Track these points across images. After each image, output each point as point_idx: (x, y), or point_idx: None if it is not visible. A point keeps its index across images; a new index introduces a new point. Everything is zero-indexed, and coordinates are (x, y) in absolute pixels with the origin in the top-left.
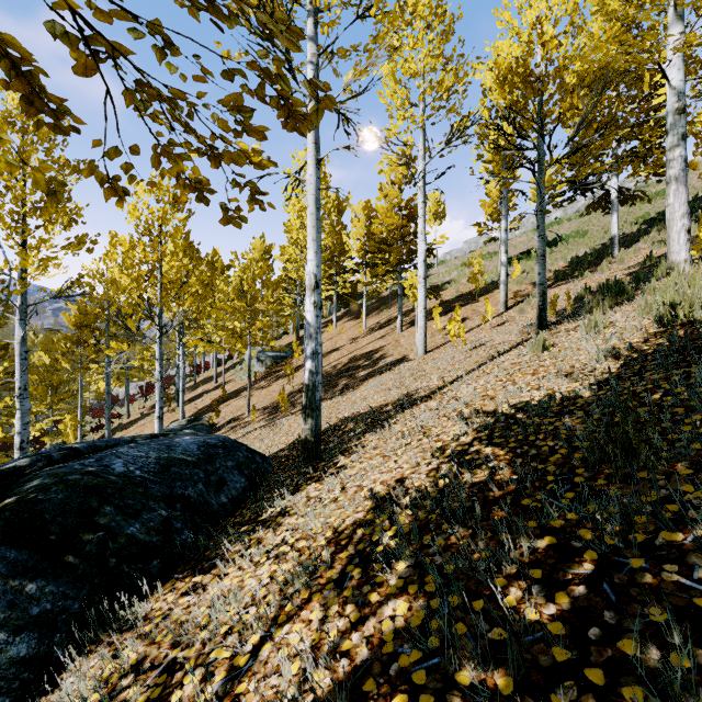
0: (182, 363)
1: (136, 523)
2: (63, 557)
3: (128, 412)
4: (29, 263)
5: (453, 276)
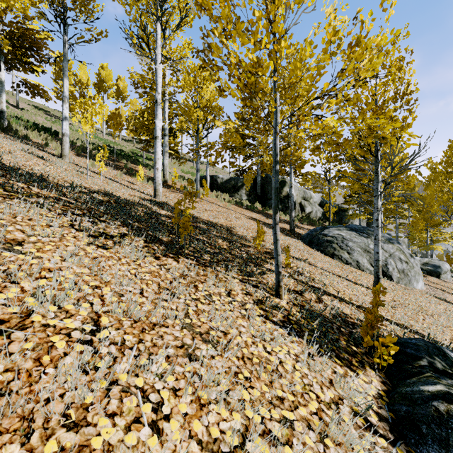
0: None
1: None
2: None
3: None
4: None
5: None
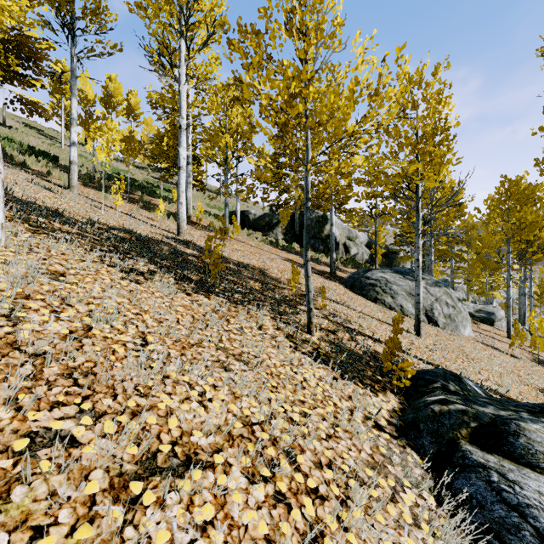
0: None
1: None
2: None
3: None
4: None
5: None
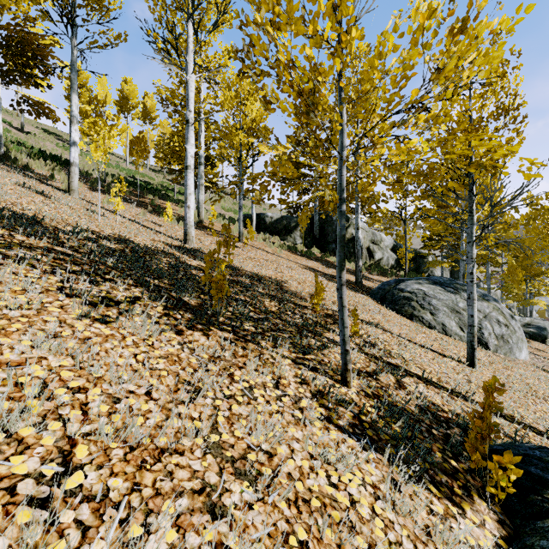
0: None
1: None
2: None
3: None
4: None
5: None
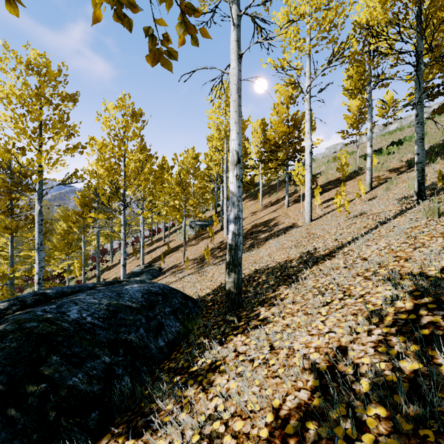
0: (142, 228)
1: (79, 373)
2: (5, 410)
3: (112, 259)
4: (42, 161)
5: (322, 169)
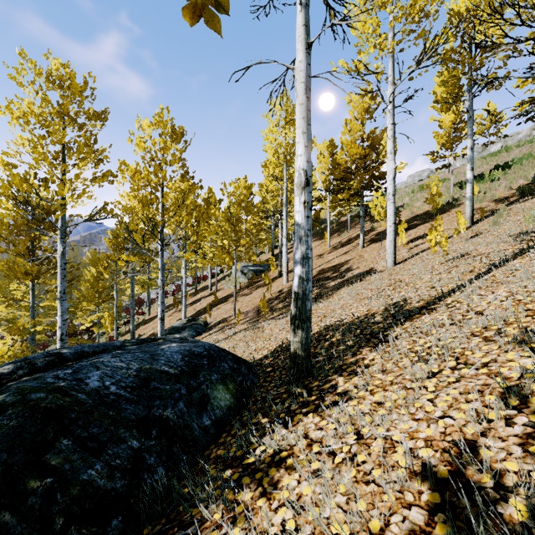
0: (184, 274)
1: (97, 463)
2: None
3: (149, 311)
4: (65, 193)
5: (405, 201)
